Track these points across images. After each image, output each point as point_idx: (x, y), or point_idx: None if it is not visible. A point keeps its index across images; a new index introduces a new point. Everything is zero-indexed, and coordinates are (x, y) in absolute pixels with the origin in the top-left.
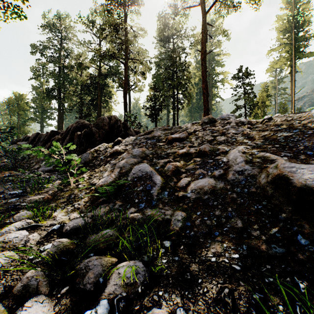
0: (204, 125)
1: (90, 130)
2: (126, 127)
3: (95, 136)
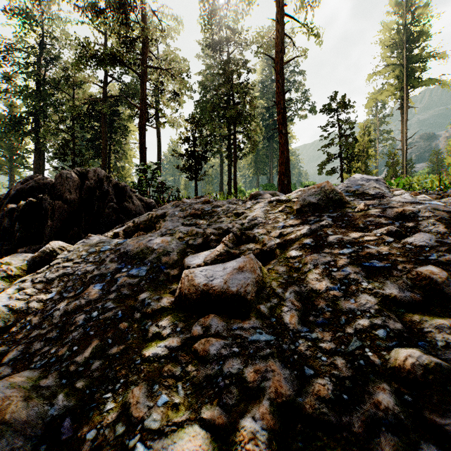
0: (312, 216)
1: (40, 201)
2: (124, 195)
3: (47, 215)
